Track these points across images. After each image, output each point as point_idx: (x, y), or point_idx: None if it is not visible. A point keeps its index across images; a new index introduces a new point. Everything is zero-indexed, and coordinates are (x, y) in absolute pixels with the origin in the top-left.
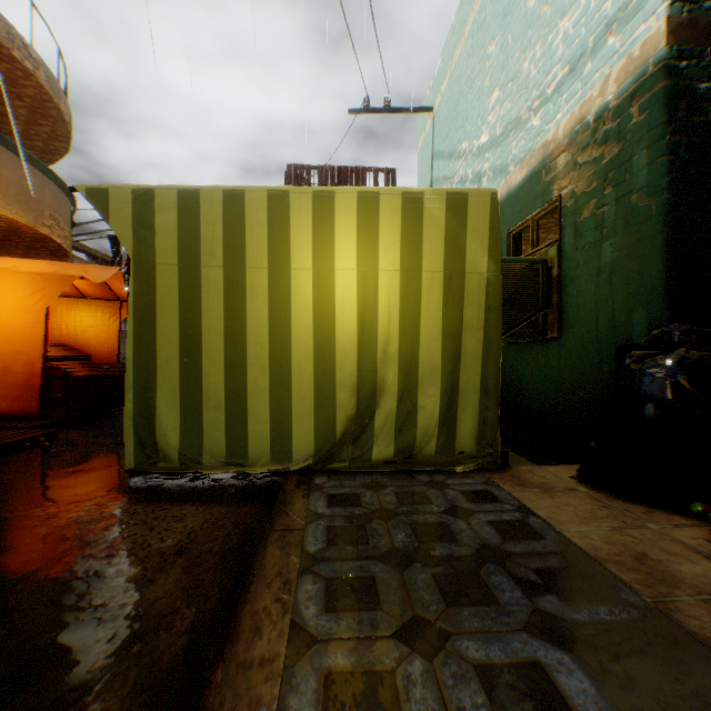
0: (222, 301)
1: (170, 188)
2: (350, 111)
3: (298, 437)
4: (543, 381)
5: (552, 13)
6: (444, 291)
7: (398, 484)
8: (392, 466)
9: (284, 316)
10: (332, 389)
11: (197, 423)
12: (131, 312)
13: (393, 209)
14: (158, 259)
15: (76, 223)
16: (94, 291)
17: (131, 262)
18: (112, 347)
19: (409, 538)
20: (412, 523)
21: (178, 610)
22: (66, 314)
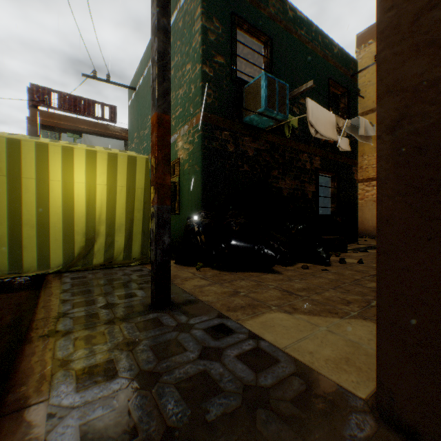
0: (7, 193)
1: None
2: (84, 75)
3: (54, 257)
4: (175, 231)
5: (178, 84)
6: (127, 194)
7: (105, 271)
8: (103, 266)
9: (46, 201)
10: (73, 235)
11: None
12: None
13: (104, 159)
14: None
15: None
16: None
17: None
18: None
19: (105, 282)
20: (108, 279)
21: (4, 317)
22: None
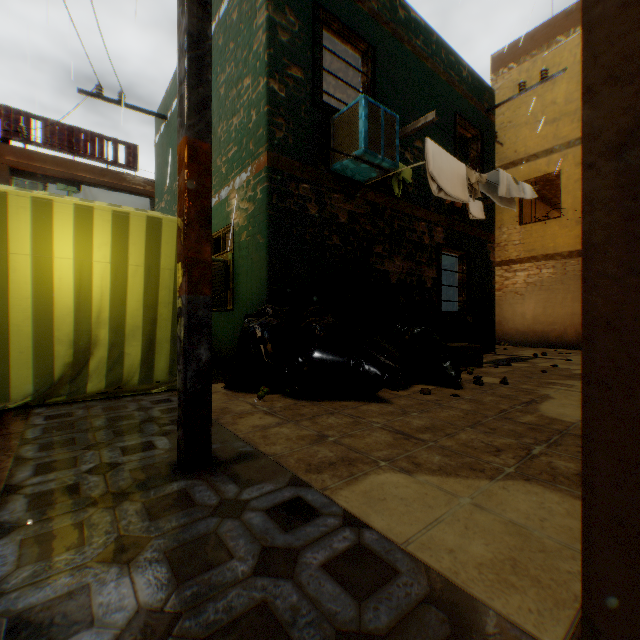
0: None
1: None
2: (81, 91)
3: (18, 382)
4: (227, 336)
5: (231, 109)
6: (146, 279)
7: (107, 404)
8: (105, 395)
9: (4, 289)
10: (52, 344)
11: None
12: None
13: (106, 221)
14: None
15: None
16: None
17: None
18: None
19: (105, 422)
20: (110, 417)
21: None
22: None
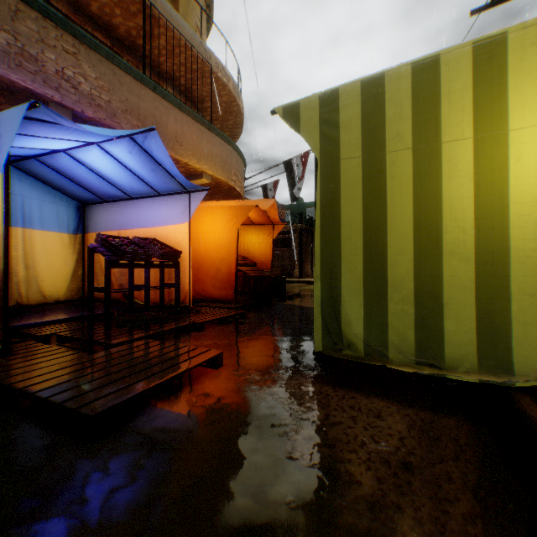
0: (410, 185)
1: (353, 83)
2: (471, 13)
3: (520, 344)
4: None
5: None
6: None
7: None
8: None
9: (497, 191)
10: None
11: (380, 315)
12: (318, 208)
13: None
14: (341, 155)
15: (245, 178)
16: (258, 219)
17: (317, 163)
18: (267, 257)
19: None
20: None
21: None
22: (242, 236)
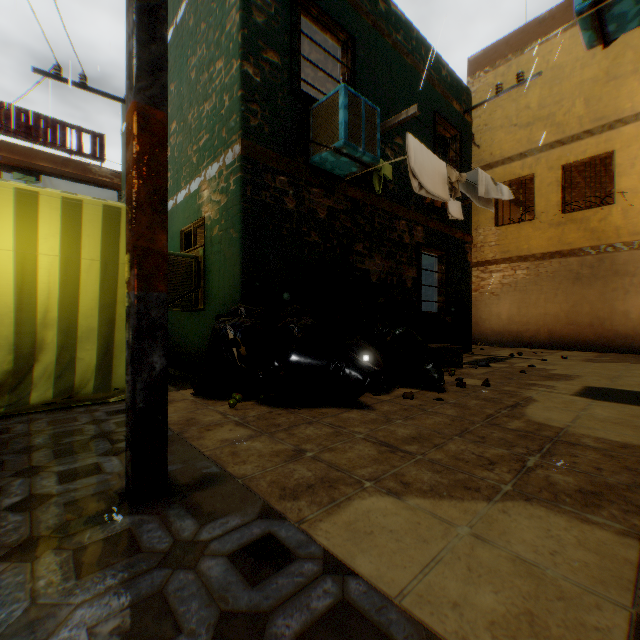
0: None
1: None
2: (37, 70)
3: None
4: (198, 338)
5: (202, 94)
6: (102, 275)
7: (54, 416)
8: (54, 406)
9: None
10: None
11: None
12: None
13: (55, 208)
14: None
15: None
16: None
17: None
18: None
19: (47, 440)
20: (54, 433)
21: None
22: None
